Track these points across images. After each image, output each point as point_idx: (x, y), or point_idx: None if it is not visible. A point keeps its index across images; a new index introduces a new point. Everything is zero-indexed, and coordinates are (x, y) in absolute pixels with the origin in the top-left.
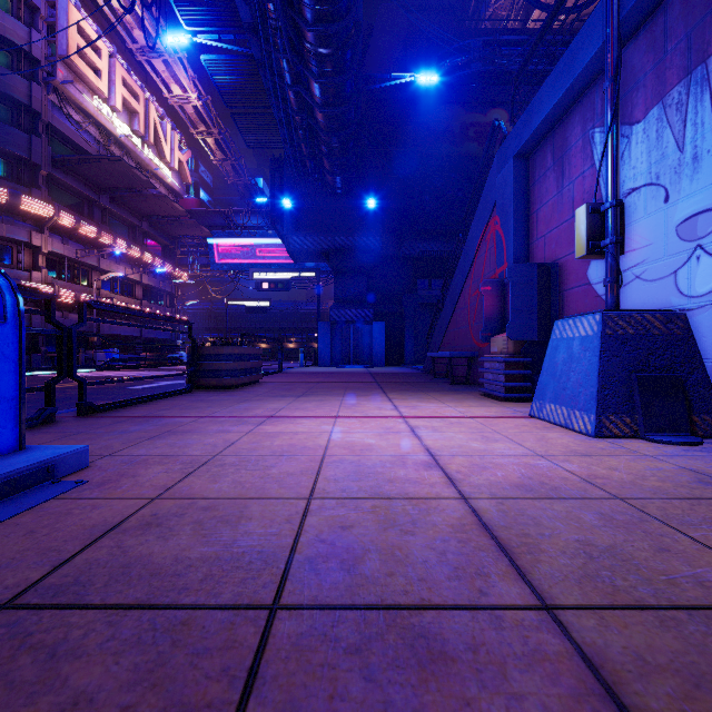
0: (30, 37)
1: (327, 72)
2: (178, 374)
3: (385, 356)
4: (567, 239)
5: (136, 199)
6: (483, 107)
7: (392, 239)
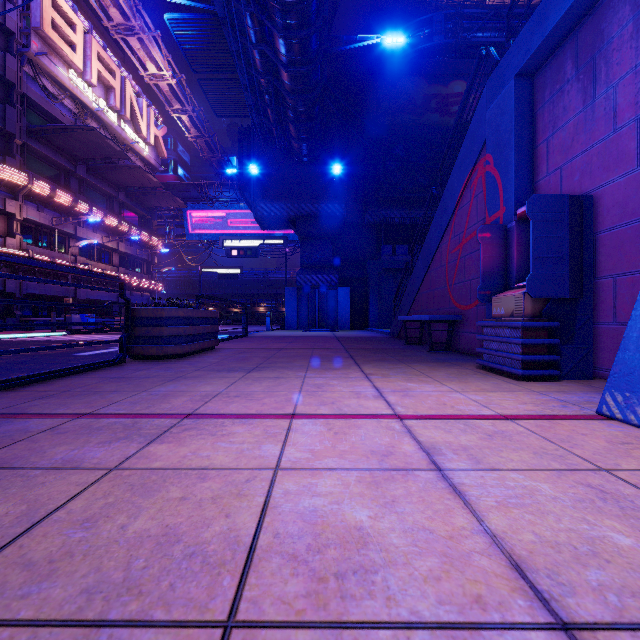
0: (4, 9)
1: (292, 25)
2: (102, 342)
3: (350, 320)
4: (604, 164)
5: (111, 170)
6: (444, 79)
7: (356, 206)
